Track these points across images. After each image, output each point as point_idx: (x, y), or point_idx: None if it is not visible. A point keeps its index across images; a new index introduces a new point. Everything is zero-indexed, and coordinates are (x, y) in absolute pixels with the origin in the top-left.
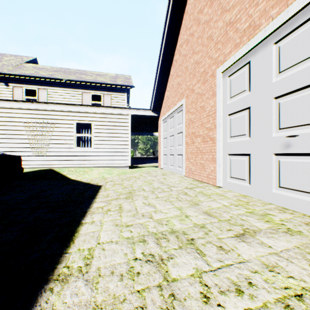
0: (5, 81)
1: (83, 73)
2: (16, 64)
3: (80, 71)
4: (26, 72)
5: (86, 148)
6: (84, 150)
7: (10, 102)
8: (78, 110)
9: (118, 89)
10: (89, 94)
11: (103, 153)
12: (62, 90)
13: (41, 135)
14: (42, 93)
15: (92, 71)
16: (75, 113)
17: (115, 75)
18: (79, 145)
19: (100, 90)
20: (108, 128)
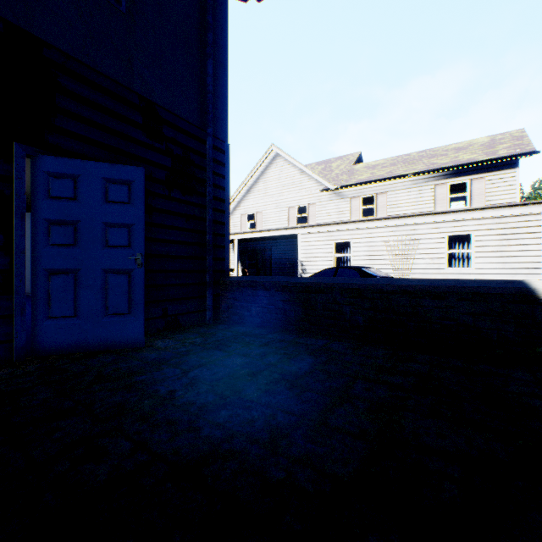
0: (342, 194)
1: (431, 155)
2: (346, 170)
3: (424, 152)
4: (362, 178)
5: (462, 269)
6: (458, 272)
7: (371, 222)
8: (449, 218)
9: (500, 164)
10: (444, 185)
11: (490, 275)
12: (404, 189)
13: (402, 254)
14: (380, 198)
15: (443, 146)
16: (446, 223)
17: (488, 140)
18: (449, 264)
19: (463, 175)
20: (498, 239)
